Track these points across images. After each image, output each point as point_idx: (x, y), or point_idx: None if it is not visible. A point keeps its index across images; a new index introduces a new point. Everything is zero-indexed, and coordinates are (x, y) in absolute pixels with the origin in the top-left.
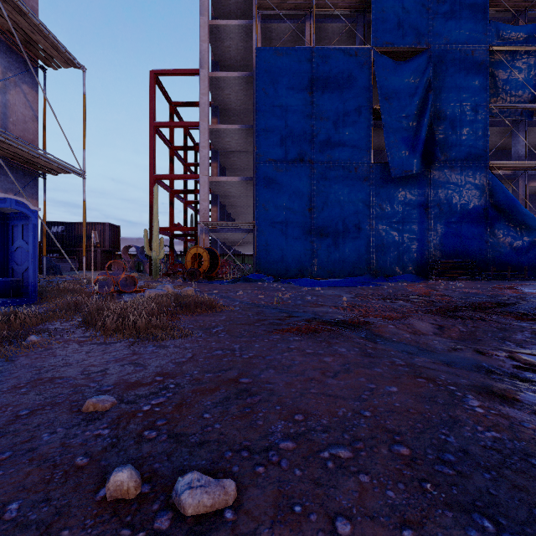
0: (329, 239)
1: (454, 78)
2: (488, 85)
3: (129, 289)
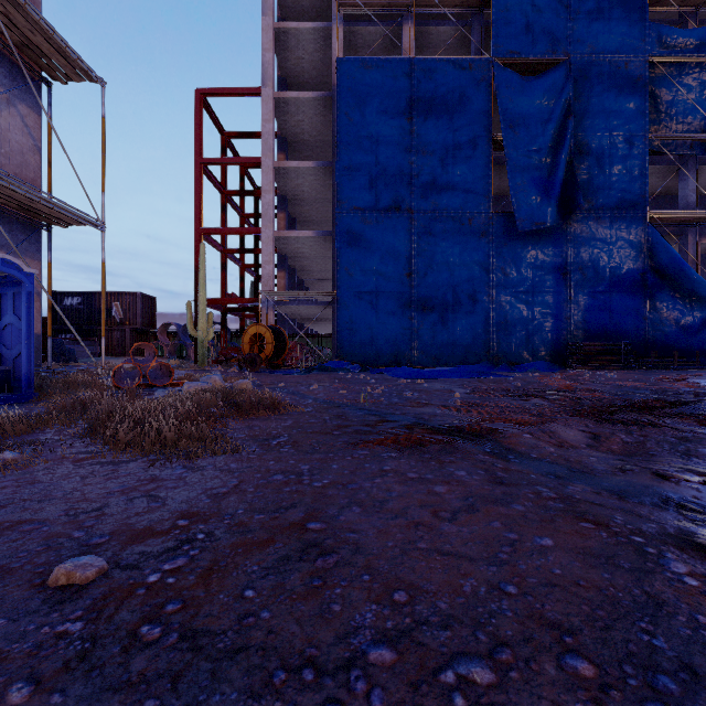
0: (434, 315)
1: (601, 99)
2: (647, 109)
3: (162, 382)
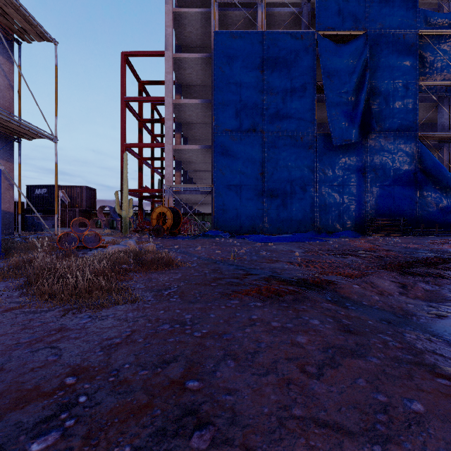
0: (278, 200)
1: (387, 58)
2: (417, 65)
3: (94, 245)
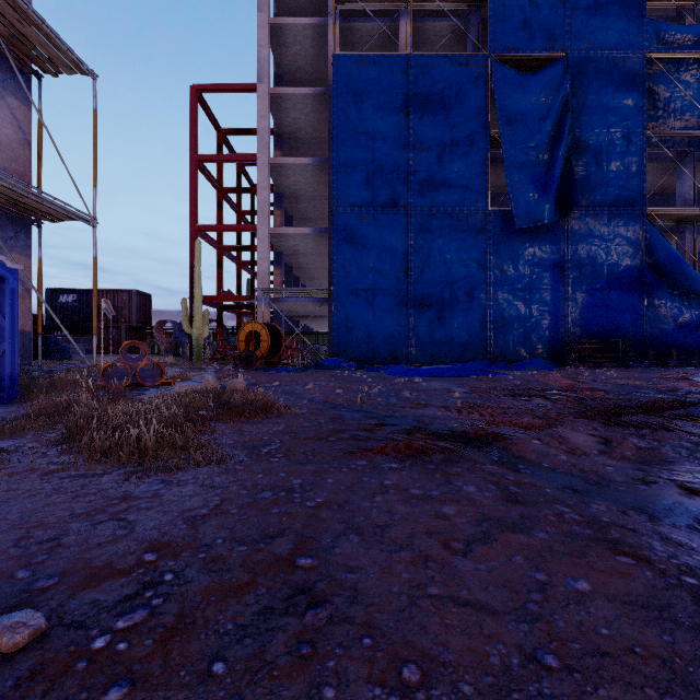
0: (431, 312)
1: (599, 95)
2: (645, 105)
3: (153, 381)
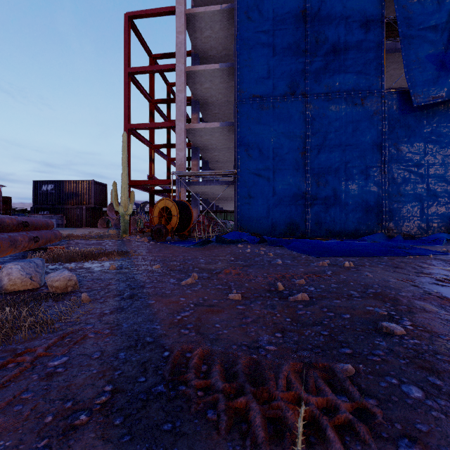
0: (327, 189)
1: None
2: None
3: None
